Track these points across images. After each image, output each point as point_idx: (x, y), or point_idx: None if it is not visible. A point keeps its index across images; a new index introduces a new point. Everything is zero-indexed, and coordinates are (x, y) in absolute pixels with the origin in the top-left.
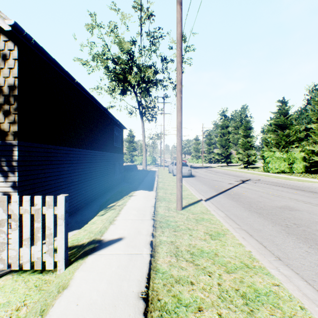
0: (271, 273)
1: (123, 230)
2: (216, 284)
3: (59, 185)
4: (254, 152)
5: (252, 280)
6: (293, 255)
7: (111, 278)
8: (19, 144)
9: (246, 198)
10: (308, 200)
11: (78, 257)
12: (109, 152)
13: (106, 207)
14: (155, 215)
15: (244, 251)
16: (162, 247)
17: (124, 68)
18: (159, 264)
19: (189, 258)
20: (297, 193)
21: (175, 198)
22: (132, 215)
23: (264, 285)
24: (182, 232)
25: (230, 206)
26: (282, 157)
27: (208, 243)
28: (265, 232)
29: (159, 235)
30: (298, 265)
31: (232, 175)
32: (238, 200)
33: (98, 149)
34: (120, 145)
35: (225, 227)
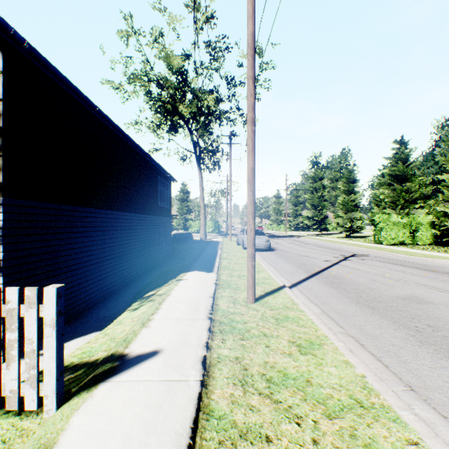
0: (401, 417)
1: (162, 338)
2: (309, 442)
3: (72, 264)
4: (360, 214)
5: (370, 434)
6: (433, 382)
7: (130, 429)
8: (4, 203)
9: (351, 283)
10: (445, 286)
11: (82, 386)
12: (150, 214)
13: (142, 297)
14: (214, 311)
15: (353, 376)
16: (221, 367)
17: (173, 95)
18: (214, 400)
19: (264, 388)
20: (426, 275)
21: (245, 283)
22: (179, 312)
23: (392, 444)
24: (254, 340)
25: (328, 297)
26: (401, 222)
27: (296, 360)
28: (384, 340)
29: (218, 346)
30: (443, 400)
31: (328, 248)
32: (339, 286)
33: (134, 211)
34: (167, 205)
35: (322, 332)
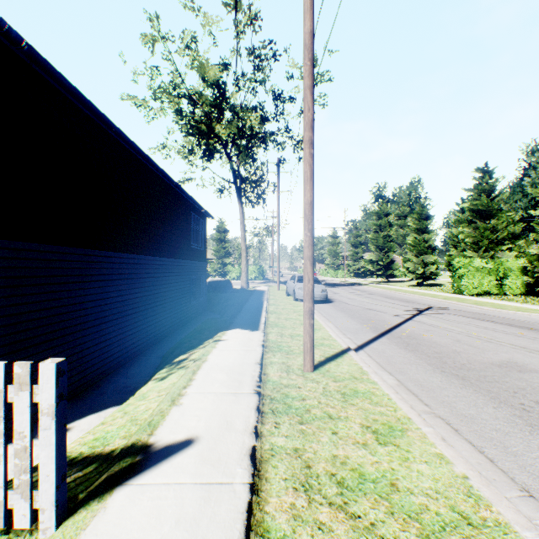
0: None
1: (197, 420)
2: None
3: (84, 321)
4: (435, 258)
5: None
6: None
7: None
8: None
9: (432, 345)
10: None
11: (93, 492)
12: (180, 258)
13: (171, 362)
14: (262, 383)
15: (452, 477)
16: (276, 464)
17: (209, 113)
18: (269, 513)
19: (335, 495)
20: (523, 335)
21: (299, 344)
22: (218, 384)
23: None
24: (317, 424)
25: (405, 363)
26: (486, 268)
27: (374, 453)
28: (484, 423)
29: (270, 432)
30: None
31: (398, 299)
32: (417, 349)
33: (161, 254)
34: (201, 247)
35: (403, 413)
